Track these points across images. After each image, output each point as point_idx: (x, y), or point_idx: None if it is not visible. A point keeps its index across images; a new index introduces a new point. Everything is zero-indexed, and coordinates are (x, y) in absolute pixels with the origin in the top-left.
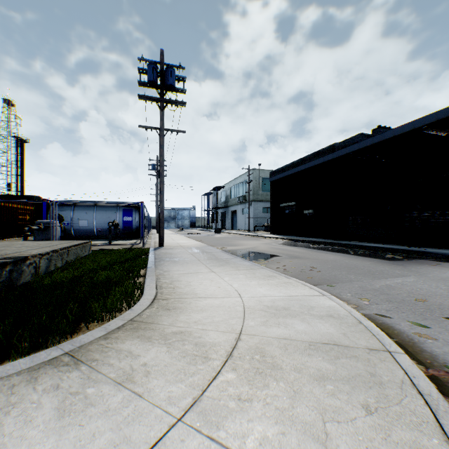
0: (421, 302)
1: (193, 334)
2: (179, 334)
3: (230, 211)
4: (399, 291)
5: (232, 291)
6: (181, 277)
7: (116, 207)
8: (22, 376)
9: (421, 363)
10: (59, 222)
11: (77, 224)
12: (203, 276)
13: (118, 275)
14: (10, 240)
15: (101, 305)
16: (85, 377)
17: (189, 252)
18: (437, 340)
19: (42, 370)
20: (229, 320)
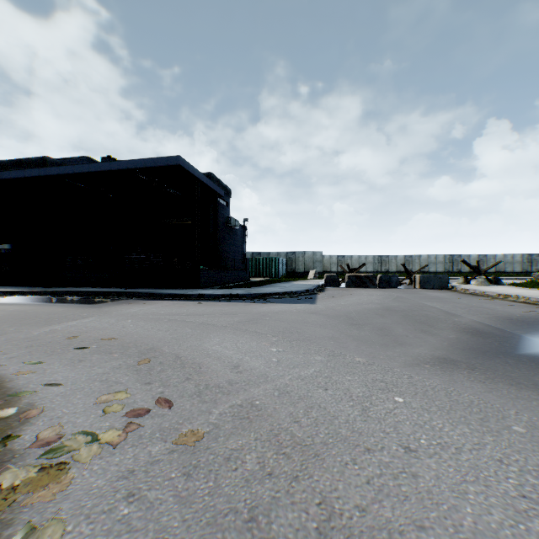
0: (72, 339)
1: None
2: None
3: None
4: (60, 333)
5: None
6: None
7: None
8: None
9: None
10: None
11: None
12: None
13: None
14: None
15: None
16: None
17: None
18: (38, 372)
19: None
20: None
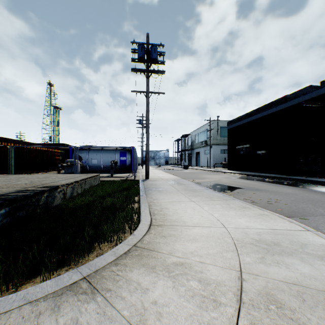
0: None
1: (194, 268)
2: (180, 266)
3: (194, 152)
4: None
5: (215, 221)
6: (168, 205)
7: (115, 150)
8: (47, 302)
9: None
10: (79, 160)
11: (90, 162)
12: (185, 204)
13: (120, 201)
14: (50, 173)
15: (109, 227)
16: (101, 311)
17: (169, 183)
18: None
19: (64, 296)
20: (224, 254)
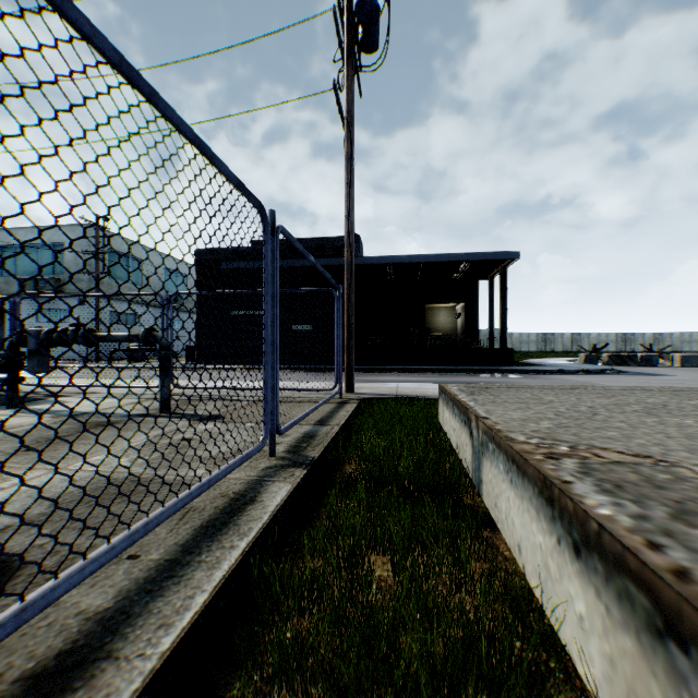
0: None
1: None
2: None
3: None
4: None
5: None
6: None
7: None
8: None
9: None
10: None
11: None
12: None
13: None
14: None
15: None
16: None
17: None
18: None
19: None
20: None
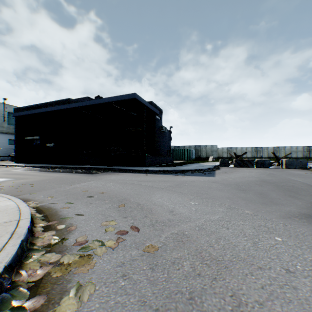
0: (85, 192)
1: None
2: None
3: None
4: (79, 189)
5: None
6: None
7: None
8: None
9: (49, 221)
10: None
11: None
12: None
13: None
14: None
15: None
16: None
17: None
18: (71, 208)
19: None
20: None
